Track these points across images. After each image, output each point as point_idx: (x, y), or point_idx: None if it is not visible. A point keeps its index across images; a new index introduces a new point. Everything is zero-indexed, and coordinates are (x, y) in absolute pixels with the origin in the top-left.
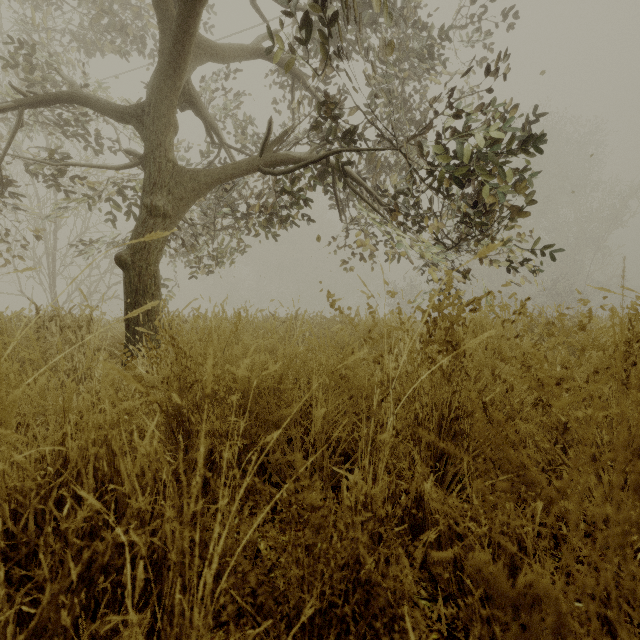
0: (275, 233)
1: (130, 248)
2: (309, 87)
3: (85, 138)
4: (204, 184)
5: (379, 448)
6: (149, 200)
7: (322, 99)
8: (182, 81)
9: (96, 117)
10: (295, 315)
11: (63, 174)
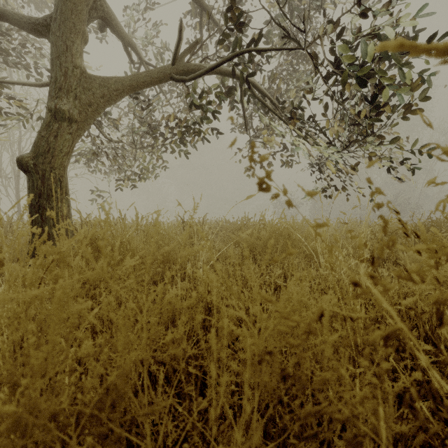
0: (187, 151)
1: (33, 151)
2: (215, 22)
3: (25, 69)
4: (112, 92)
5: None
6: (53, 103)
7: None
8: None
9: (43, 59)
10: (203, 220)
11: None
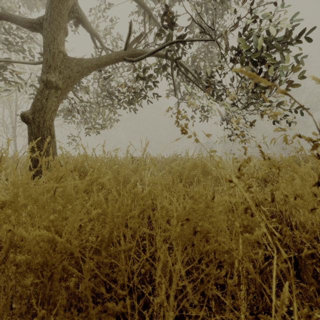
0: (134, 108)
1: (31, 109)
2: (154, 19)
3: (22, 52)
4: (84, 68)
5: None
6: (45, 77)
7: (162, 27)
8: None
9: (33, 44)
10: (146, 156)
11: (5, 70)
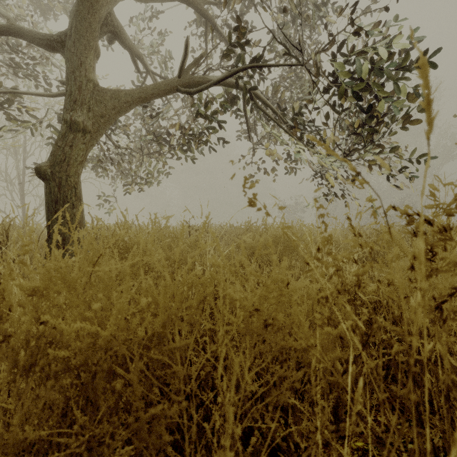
0: (192, 157)
1: (50, 160)
2: (220, 32)
3: (34, 77)
4: (123, 104)
5: (333, 450)
6: (69, 115)
7: None
8: (100, 4)
9: (49, 66)
10: (208, 224)
11: (10, 104)
